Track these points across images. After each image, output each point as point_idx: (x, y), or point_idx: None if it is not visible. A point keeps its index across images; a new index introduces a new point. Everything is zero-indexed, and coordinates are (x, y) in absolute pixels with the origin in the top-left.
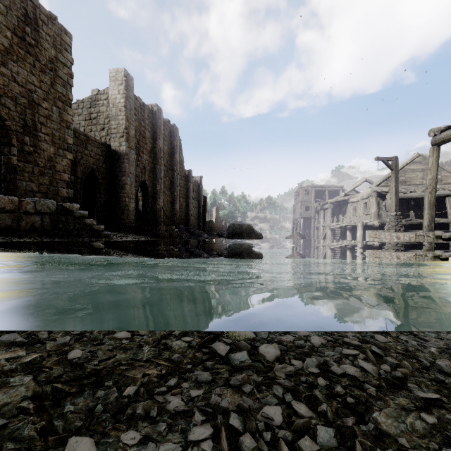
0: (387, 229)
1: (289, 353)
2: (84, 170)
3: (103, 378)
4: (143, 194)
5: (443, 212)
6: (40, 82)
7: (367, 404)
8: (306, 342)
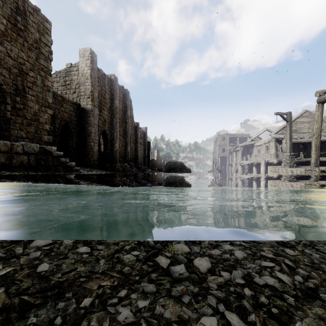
0: (284, 165)
1: (218, 265)
2: (61, 122)
3: (64, 290)
4: (104, 140)
5: (324, 153)
6: (28, 57)
7: (289, 313)
8: (231, 255)
